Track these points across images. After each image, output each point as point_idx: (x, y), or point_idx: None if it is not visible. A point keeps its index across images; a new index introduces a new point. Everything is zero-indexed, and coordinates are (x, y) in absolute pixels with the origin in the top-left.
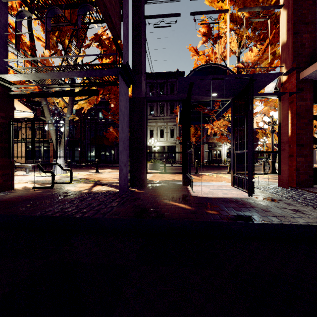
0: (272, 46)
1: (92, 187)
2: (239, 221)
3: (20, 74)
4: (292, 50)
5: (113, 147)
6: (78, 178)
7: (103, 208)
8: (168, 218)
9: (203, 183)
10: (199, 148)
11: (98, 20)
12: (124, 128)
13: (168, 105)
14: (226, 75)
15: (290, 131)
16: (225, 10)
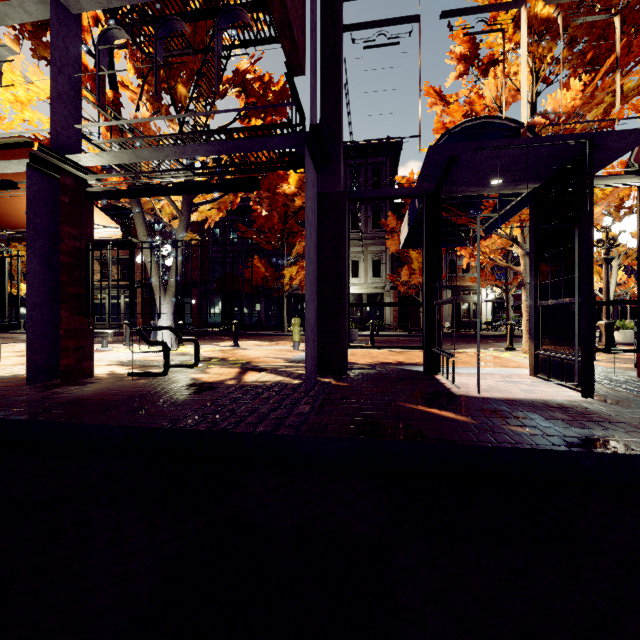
0: (614, 76)
1: (242, 376)
2: (595, 450)
3: (107, 152)
4: None
5: (257, 297)
6: (203, 356)
7: (286, 417)
8: (432, 439)
9: (465, 369)
10: None
11: (249, 40)
12: (311, 255)
13: (369, 211)
14: (534, 137)
15: None
16: (517, 3)
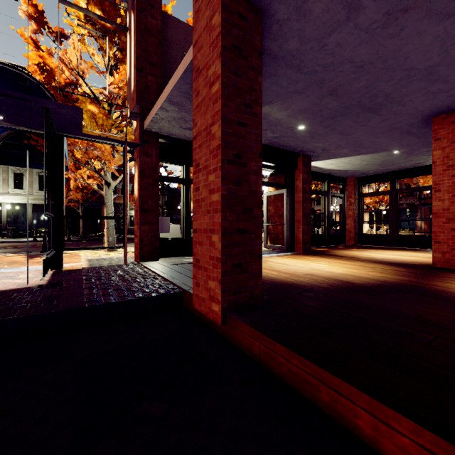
0: None
1: None
2: None
3: None
4: (136, 90)
5: None
6: None
7: None
8: None
9: (0, 270)
10: (99, 211)
11: None
12: None
13: None
14: None
15: (138, 191)
16: None
